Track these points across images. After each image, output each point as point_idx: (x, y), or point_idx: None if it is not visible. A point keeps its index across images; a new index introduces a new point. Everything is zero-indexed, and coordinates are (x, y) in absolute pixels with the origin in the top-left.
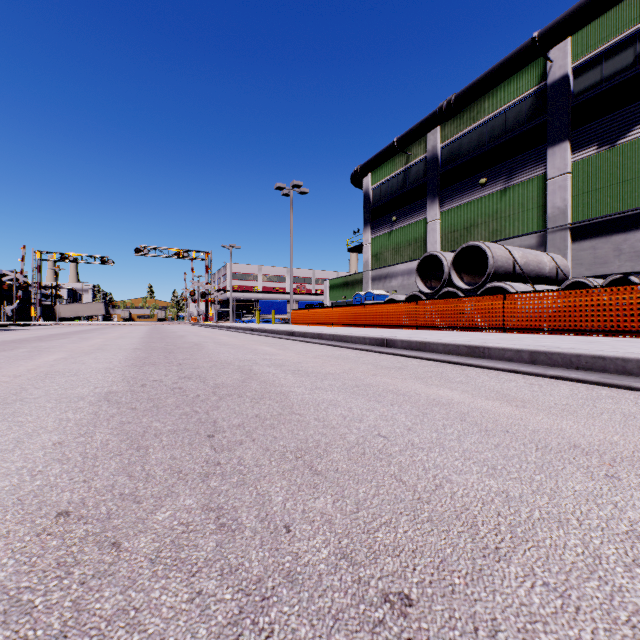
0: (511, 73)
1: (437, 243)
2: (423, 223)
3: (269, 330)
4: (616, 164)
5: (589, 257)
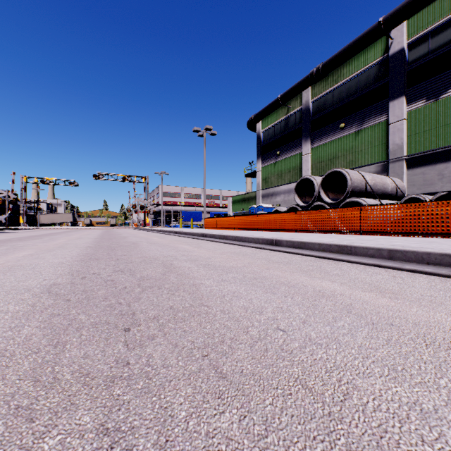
0: (363, 47)
1: (309, 170)
2: (299, 156)
3: (188, 233)
4: (439, 112)
5: (419, 180)
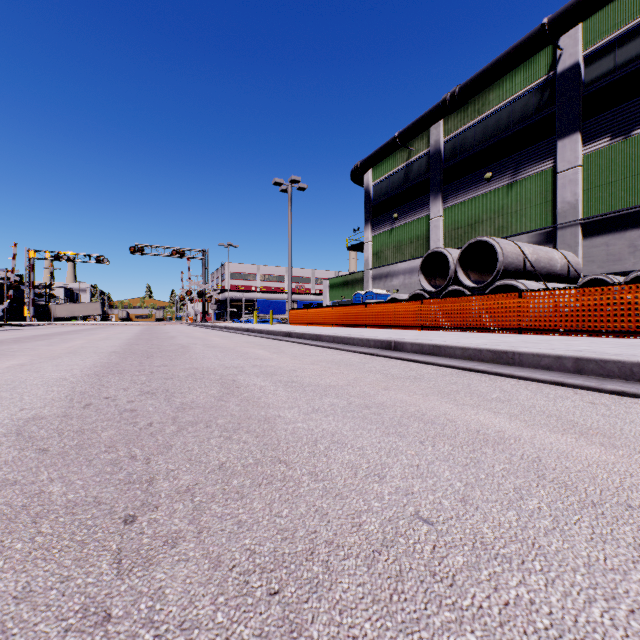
0: (519, 62)
1: (440, 240)
2: (425, 220)
3: (265, 331)
4: (631, 156)
5: (601, 254)
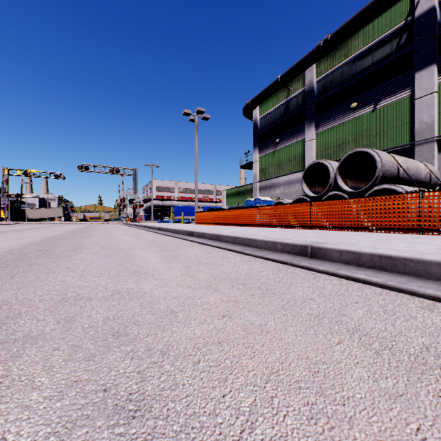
0: (382, 9)
1: (313, 158)
2: (301, 143)
3: (172, 229)
4: None
5: None
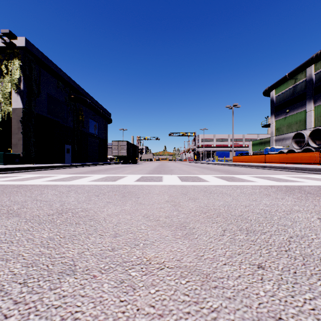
0: None
1: (312, 122)
2: (304, 112)
3: (225, 164)
4: None
5: None
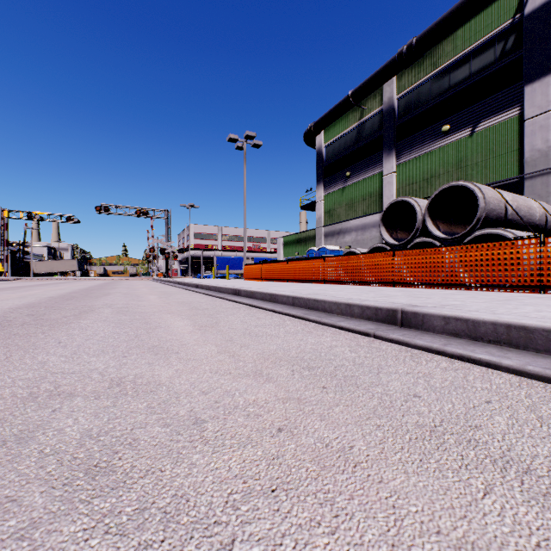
0: (483, 5)
1: (394, 196)
2: (378, 177)
3: (213, 287)
4: None
5: None
